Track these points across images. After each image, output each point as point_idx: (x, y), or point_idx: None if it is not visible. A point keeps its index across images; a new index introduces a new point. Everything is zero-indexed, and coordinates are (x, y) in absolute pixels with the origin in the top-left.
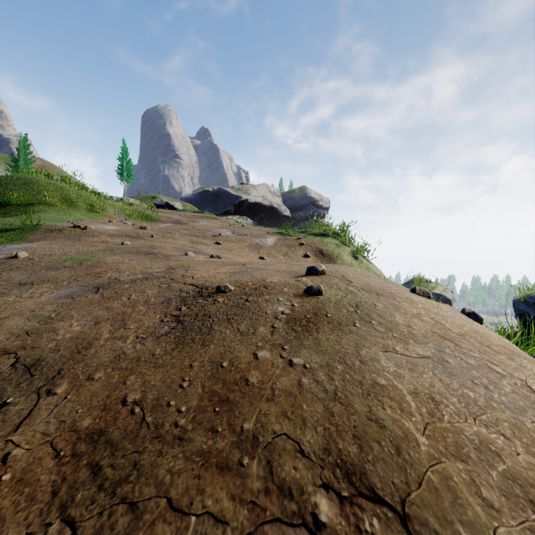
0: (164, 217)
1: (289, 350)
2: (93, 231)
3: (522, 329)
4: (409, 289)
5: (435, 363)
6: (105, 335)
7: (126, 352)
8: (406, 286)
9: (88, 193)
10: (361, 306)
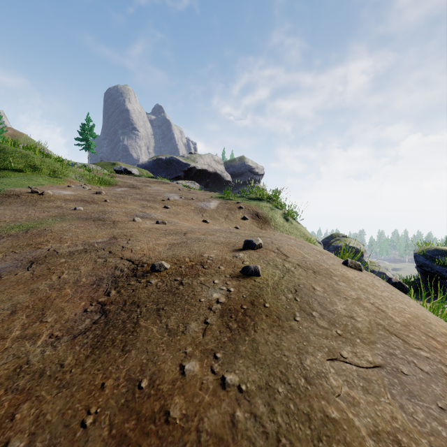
0: (121, 182)
1: (222, 360)
2: (49, 197)
3: (442, 296)
4: (339, 259)
5: (389, 376)
6: (15, 332)
7: (31, 360)
8: (327, 240)
9: (51, 160)
10: (300, 291)
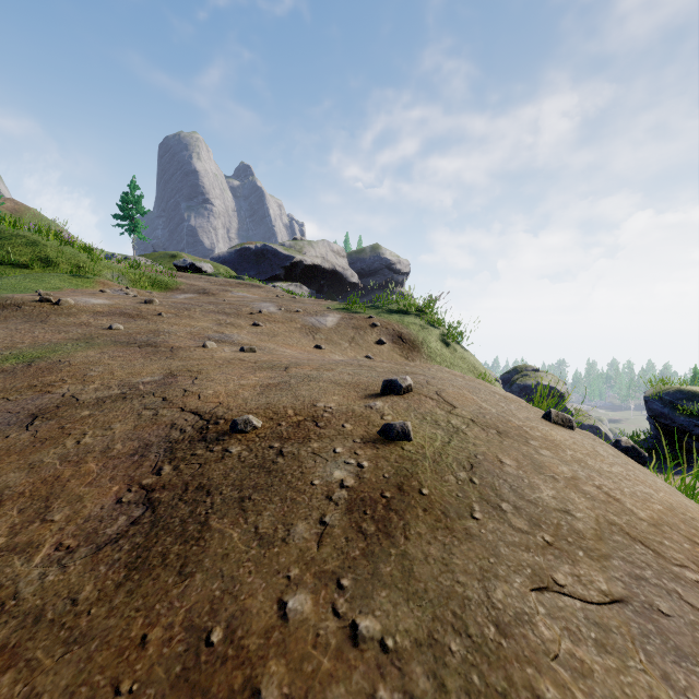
0: (184, 285)
1: (352, 592)
2: (69, 308)
3: None
4: (536, 409)
5: (639, 618)
6: None
7: (21, 592)
8: (508, 376)
9: (74, 250)
10: (478, 466)
